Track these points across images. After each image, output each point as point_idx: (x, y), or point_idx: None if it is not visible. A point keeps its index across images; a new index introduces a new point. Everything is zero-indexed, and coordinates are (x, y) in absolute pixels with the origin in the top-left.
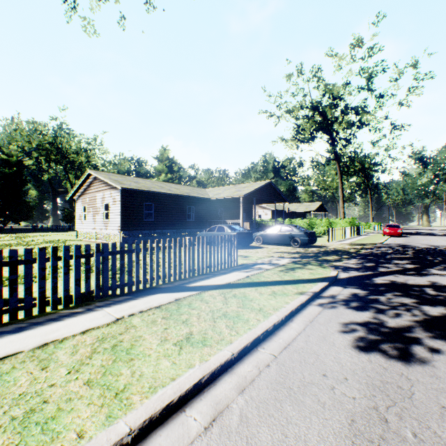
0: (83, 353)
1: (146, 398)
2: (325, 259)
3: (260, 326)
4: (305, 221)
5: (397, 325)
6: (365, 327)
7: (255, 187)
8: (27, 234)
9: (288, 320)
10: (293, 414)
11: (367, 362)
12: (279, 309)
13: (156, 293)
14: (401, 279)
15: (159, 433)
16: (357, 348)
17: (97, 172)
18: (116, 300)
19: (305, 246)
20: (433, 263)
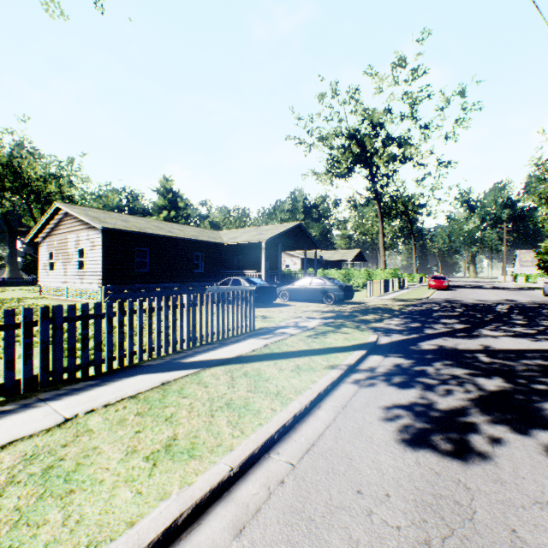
0: None
1: None
2: (363, 319)
3: (276, 419)
4: (341, 272)
5: (449, 406)
6: (411, 411)
7: (281, 229)
8: None
9: (314, 407)
10: None
11: (415, 465)
12: (302, 391)
13: (136, 374)
14: (451, 343)
15: None
16: (401, 445)
17: (69, 206)
18: (73, 388)
19: (340, 303)
20: (484, 321)
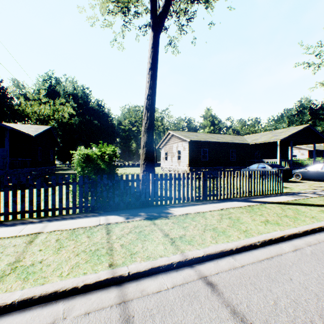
0: (217, 217)
1: (258, 235)
2: None
3: (315, 224)
4: None
5: None
6: None
7: (292, 131)
8: (135, 168)
9: None
10: None
11: None
12: None
13: (233, 201)
14: None
15: (269, 247)
16: None
17: (173, 131)
18: (213, 201)
19: None
20: None
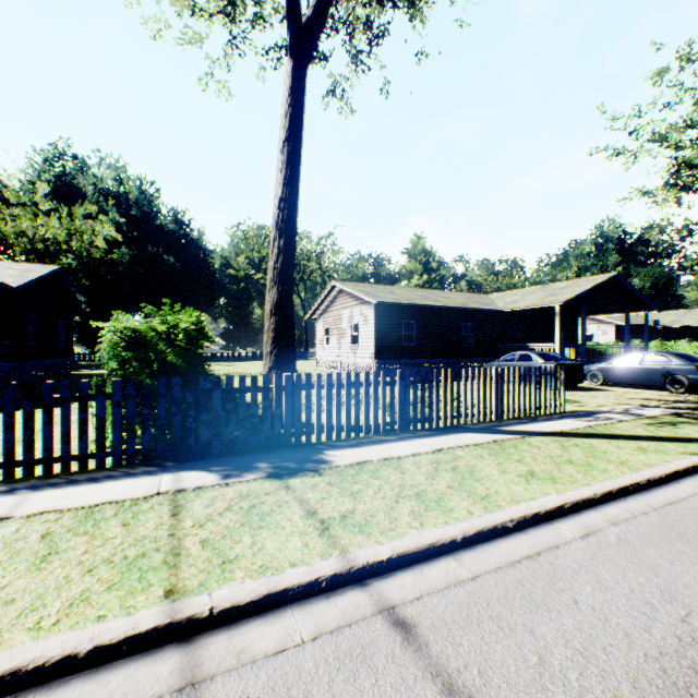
0: (427, 469)
1: (512, 505)
2: None
3: (627, 477)
4: None
5: None
6: None
7: (584, 286)
8: (260, 362)
9: (669, 481)
10: (686, 550)
11: None
12: (653, 465)
13: (463, 432)
14: None
15: (533, 530)
16: None
17: (342, 283)
18: (422, 434)
19: None
20: None
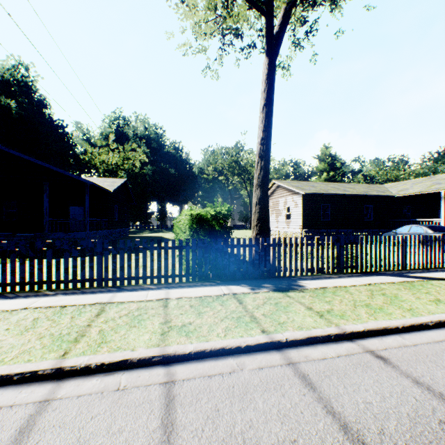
0: (366, 293)
1: (429, 314)
2: None
3: None
4: None
5: None
6: None
7: None
8: None
9: None
10: None
11: None
12: None
13: (380, 275)
14: None
15: None
16: None
17: (279, 181)
18: (353, 275)
19: None
20: None
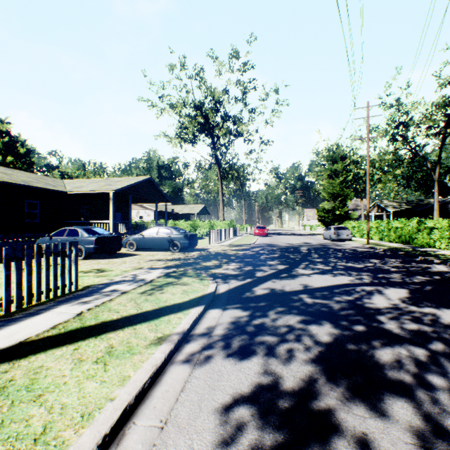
0: None
1: None
2: (204, 266)
3: None
4: (189, 222)
5: (297, 381)
6: (257, 406)
7: (131, 182)
8: None
9: (110, 444)
10: None
11: None
12: (96, 412)
13: None
14: (279, 285)
15: None
16: None
17: None
18: None
19: (186, 250)
20: (297, 261)
